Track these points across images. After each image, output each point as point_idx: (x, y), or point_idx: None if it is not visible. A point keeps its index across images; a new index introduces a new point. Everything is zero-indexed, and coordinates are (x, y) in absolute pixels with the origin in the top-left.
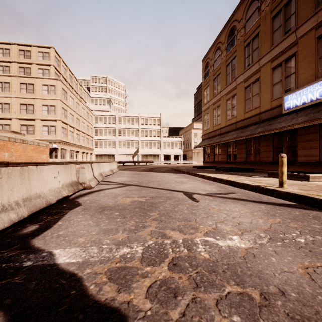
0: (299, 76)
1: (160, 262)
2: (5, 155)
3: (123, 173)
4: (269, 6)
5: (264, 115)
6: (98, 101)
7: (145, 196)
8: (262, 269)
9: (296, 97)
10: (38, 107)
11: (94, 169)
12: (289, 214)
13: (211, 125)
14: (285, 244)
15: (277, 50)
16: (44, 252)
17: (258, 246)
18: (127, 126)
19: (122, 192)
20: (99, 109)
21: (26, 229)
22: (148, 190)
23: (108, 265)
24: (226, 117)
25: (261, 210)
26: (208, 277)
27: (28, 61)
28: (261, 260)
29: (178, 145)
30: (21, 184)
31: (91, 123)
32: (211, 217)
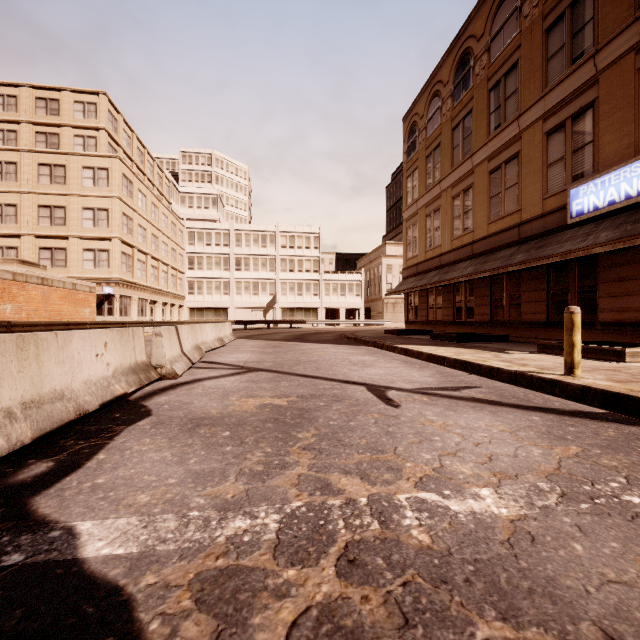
0: (601, 148)
1: (319, 557)
2: (7, 308)
3: (244, 345)
4: (540, 6)
5: (530, 228)
6: (196, 202)
7: (287, 395)
8: (556, 575)
9: (596, 191)
10: (75, 213)
11: (184, 338)
12: (594, 434)
13: (420, 247)
14: (599, 508)
15: (557, 96)
16: (54, 530)
17: (539, 513)
18: (253, 250)
19: (239, 387)
20: (198, 218)
21: (25, 471)
22: (294, 381)
23: (199, 565)
24: (451, 232)
25: (535, 426)
26: (432, 599)
27: (55, 120)
28: (550, 550)
29: (354, 288)
30: (19, 371)
31: (182, 244)
32: (428, 441)
